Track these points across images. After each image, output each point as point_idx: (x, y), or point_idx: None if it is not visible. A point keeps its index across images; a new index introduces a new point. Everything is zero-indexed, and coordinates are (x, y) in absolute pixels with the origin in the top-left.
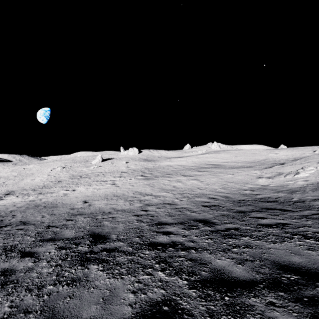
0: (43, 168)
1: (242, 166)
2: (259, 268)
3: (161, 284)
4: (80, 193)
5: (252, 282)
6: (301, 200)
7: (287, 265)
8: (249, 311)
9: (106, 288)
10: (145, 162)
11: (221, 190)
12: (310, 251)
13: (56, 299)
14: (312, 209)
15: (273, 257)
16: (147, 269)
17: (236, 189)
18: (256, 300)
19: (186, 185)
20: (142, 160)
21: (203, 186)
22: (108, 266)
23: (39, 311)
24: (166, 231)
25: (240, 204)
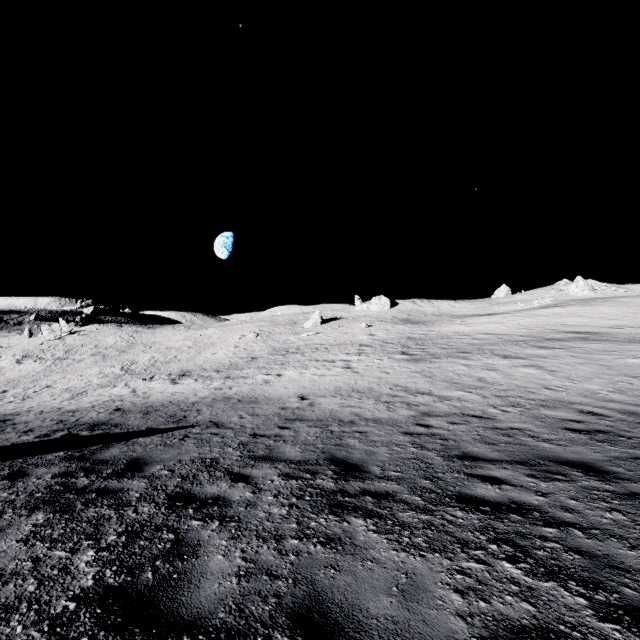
0: (227, 335)
1: None
2: None
3: (518, 590)
4: (291, 380)
5: None
6: None
7: None
8: None
9: (397, 569)
10: (406, 326)
11: (612, 396)
12: None
13: (311, 566)
14: None
15: None
16: (472, 551)
17: None
18: None
19: (510, 377)
20: (400, 322)
21: (556, 383)
22: (385, 526)
23: (290, 578)
24: (489, 476)
25: None
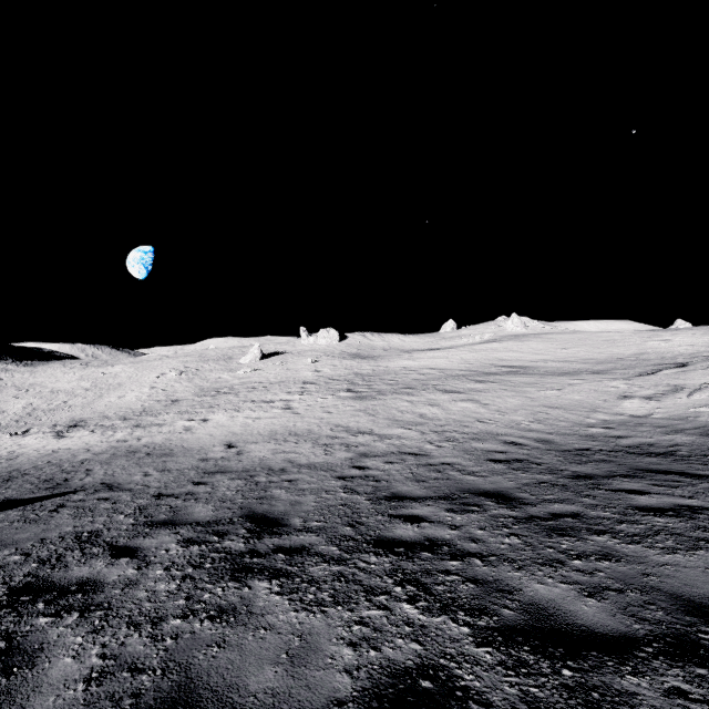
0: (141, 373)
1: (581, 370)
2: (641, 609)
3: (411, 630)
4: (219, 426)
5: (625, 641)
6: None
7: None
8: (624, 707)
9: (292, 632)
10: (354, 361)
11: (532, 426)
12: None
13: (191, 648)
14: None
15: (673, 585)
16: (376, 597)
17: (567, 423)
18: (640, 683)
19: (448, 412)
20: (349, 357)
21: (488, 416)
22: (291, 585)
23: (158, 669)
24: (412, 515)
25: (580, 459)
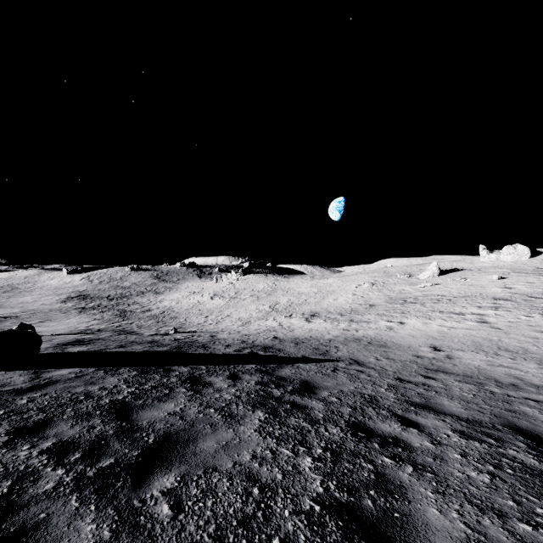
0: (345, 284)
1: None
2: None
3: None
4: (416, 329)
5: None
6: None
7: None
8: None
9: None
10: None
11: None
12: None
13: None
14: None
15: None
16: None
17: None
18: None
19: None
20: None
21: None
22: None
23: None
24: None
25: None
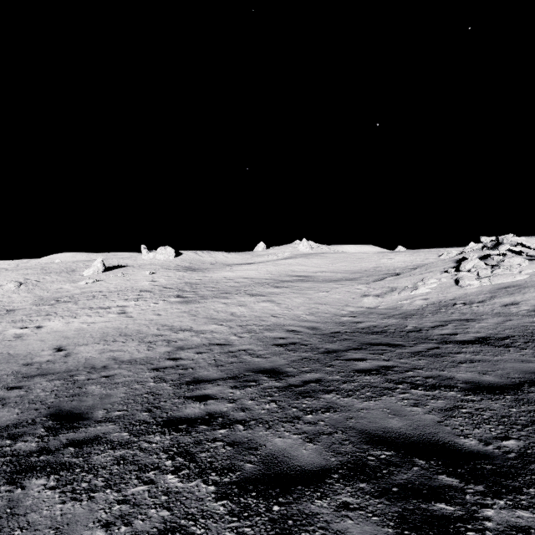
0: None
1: (342, 278)
2: (339, 445)
3: (166, 499)
4: (53, 332)
5: (323, 472)
6: (417, 329)
7: (380, 435)
8: (307, 527)
9: (50, 526)
10: (186, 273)
11: (307, 317)
12: (416, 408)
13: None
14: (429, 341)
15: (363, 423)
16: (147, 473)
17: (329, 314)
18: (323, 504)
19: (252, 310)
20: (182, 269)
21: (279, 312)
22: (69, 477)
23: None
24: (203, 394)
25: (332, 339)
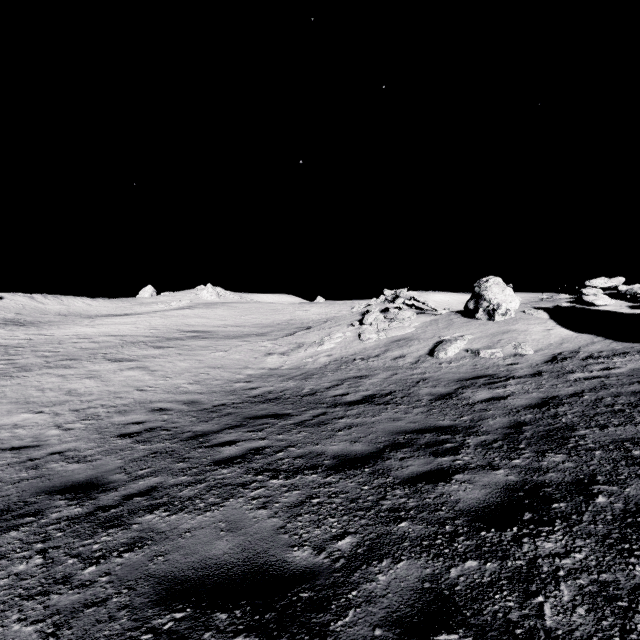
0: None
1: (250, 333)
2: (106, 623)
3: None
4: None
5: None
6: (313, 391)
7: (188, 579)
8: None
9: None
10: (3, 329)
11: (190, 388)
12: (262, 510)
13: None
14: (320, 405)
15: (173, 561)
16: None
17: (221, 381)
18: None
19: (108, 384)
20: None
21: (151, 383)
22: None
23: None
24: None
25: (211, 416)
